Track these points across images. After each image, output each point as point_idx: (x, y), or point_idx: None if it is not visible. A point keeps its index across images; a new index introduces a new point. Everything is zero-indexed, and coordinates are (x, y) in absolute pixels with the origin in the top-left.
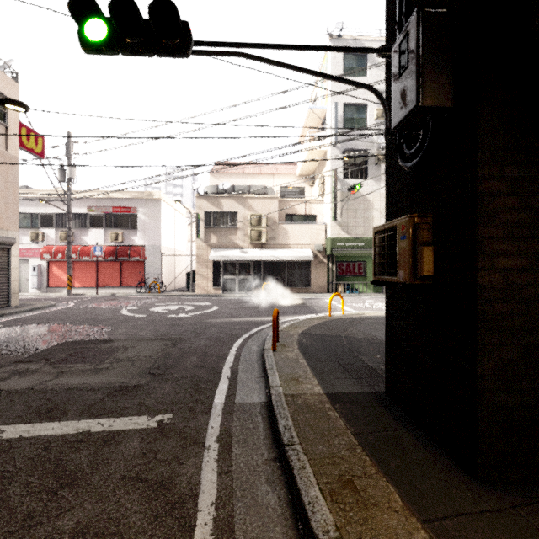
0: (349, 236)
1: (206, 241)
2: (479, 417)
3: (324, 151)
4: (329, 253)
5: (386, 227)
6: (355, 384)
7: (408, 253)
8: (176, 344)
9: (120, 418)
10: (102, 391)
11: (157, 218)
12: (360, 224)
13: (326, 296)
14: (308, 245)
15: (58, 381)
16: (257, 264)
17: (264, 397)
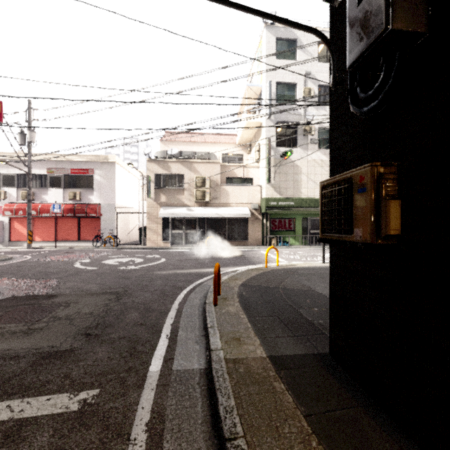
0: (281, 196)
1: (156, 200)
2: None
3: (260, 123)
4: (264, 211)
5: (337, 180)
6: (298, 343)
7: (369, 208)
8: (120, 299)
9: (37, 398)
10: (27, 358)
11: (112, 179)
12: (291, 186)
13: (261, 248)
14: (246, 204)
15: None
16: (201, 220)
17: (203, 361)
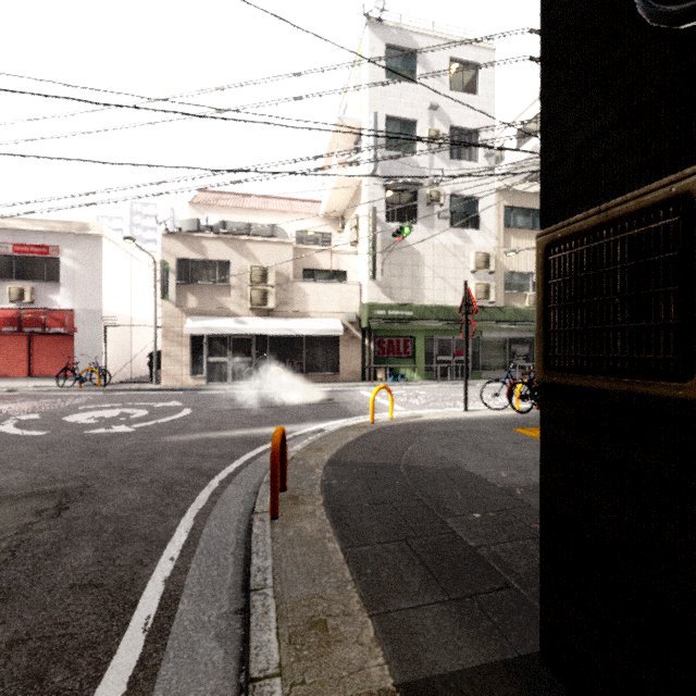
0: (392, 301)
1: (180, 304)
2: None
3: (358, 181)
4: (366, 326)
5: (614, 214)
6: (463, 626)
7: None
8: (65, 508)
9: None
10: None
11: (97, 266)
12: (408, 285)
13: (361, 387)
14: (336, 313)
15: None
16: (261, 340)
17: None
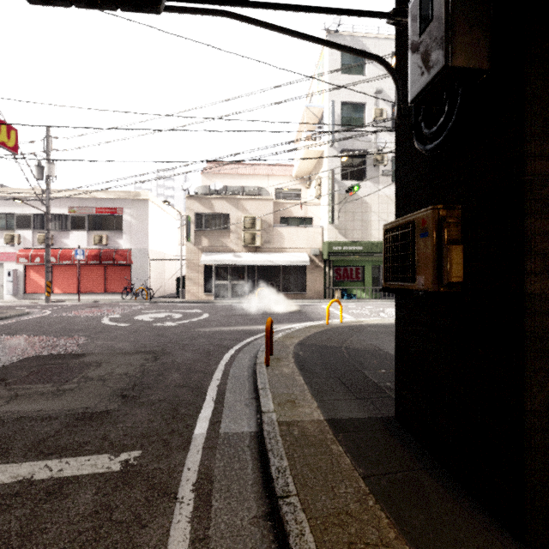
0: (346, 239)
1: (197, 244)
2: (528, 464)
3: (321, 151)
4: (326, 258)
5: (400, 223)
6: (360, 406)
7: (430, 254)
8: (157, 358)
9: (75, 459)
10: (60, 420)
11: (145, 220)
12: (358, 227)
13: (323, 302)
14: (304, 249)
15: (9, 407)
16: (251, 268)
17: (254, 424)
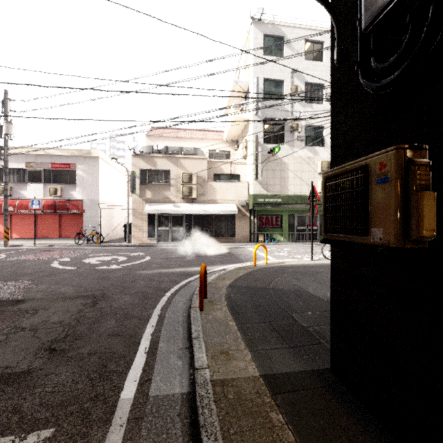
0: (268, 193)
1: (142, 196)
2: None
3: (247, 119)
4: (251, 208)
5: (346, 169)
6: (294, 357)
7: (394, 203)
8: (96, 303)
9: None
10: None
11: (96, 174)
12: (278, 183)
13: (249, 245)
14: (233, 200)
15: None
16: (188, 217)
17: (186, 382)
